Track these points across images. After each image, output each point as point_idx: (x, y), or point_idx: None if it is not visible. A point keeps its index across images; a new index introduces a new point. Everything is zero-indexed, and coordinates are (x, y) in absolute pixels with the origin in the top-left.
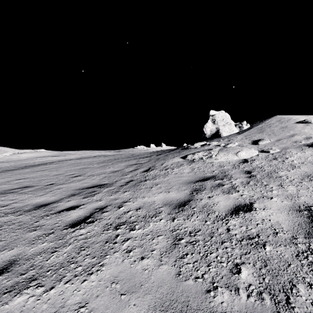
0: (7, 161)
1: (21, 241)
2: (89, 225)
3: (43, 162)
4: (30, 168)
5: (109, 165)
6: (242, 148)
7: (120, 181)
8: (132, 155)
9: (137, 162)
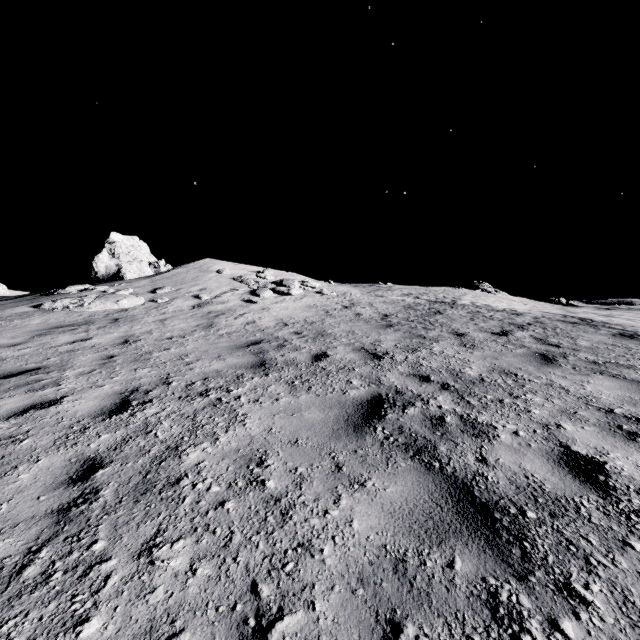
0: None
1: None
2: None
3: None
4: None
5: None
6: (128, 296)
7: None
8: None
9: None
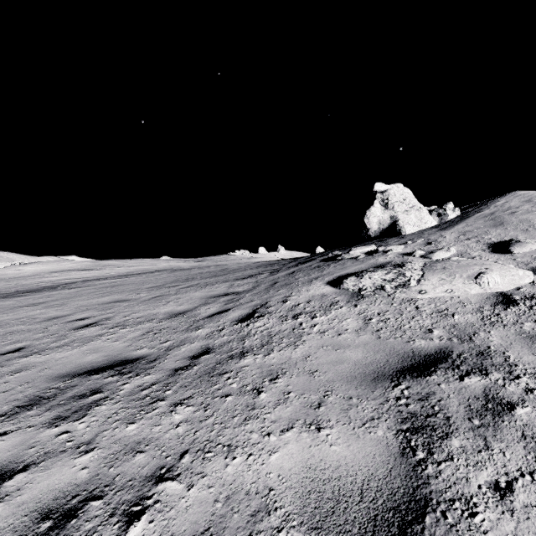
0: None
1: None
2: None
3: (55, 282)
4: (18, 298)
5: (169, 295)
6: (486, 263)
7: (178, 351)
8: (222, 271)
9: (228, 290)
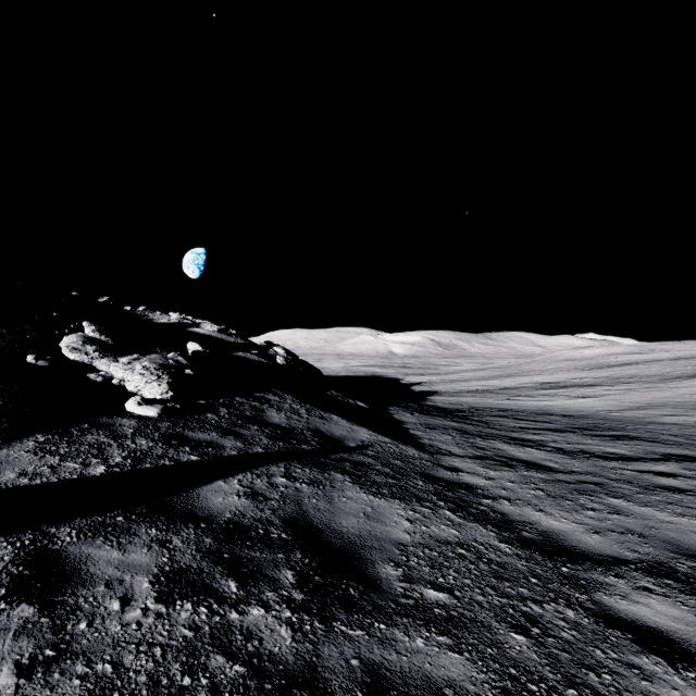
0: (571, 359)
1: (646, 384)
2: (669, 383)
3: (623, 362)
4: (618, 368)
5: None
6: None
7: None
8: None
9: None
